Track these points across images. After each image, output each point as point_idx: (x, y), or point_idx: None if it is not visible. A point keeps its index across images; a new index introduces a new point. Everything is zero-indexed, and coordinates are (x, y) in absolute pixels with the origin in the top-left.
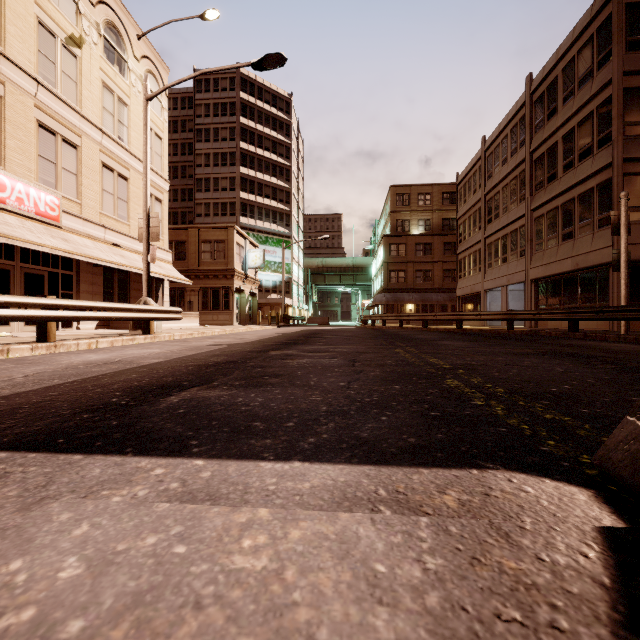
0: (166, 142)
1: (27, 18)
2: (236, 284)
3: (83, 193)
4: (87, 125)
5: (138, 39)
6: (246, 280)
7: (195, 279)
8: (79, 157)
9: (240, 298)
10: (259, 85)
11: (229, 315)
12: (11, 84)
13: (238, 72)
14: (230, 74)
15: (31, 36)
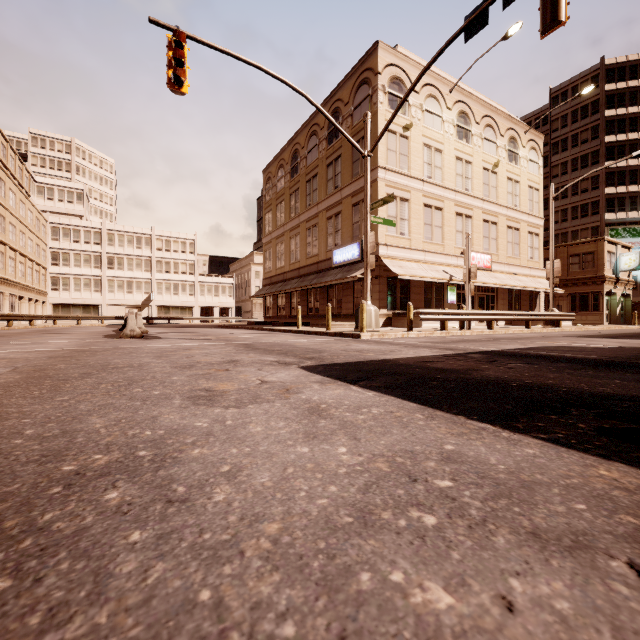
0: (541, 190)
1: (479, 171)
2: (606, 288)
3: (498, 248)
4: (500, 208)
5: (525, 134)
6: (617, 283)
7: (563, 287)
8: (497, 229)
9: (610, 300)
10: (631, 64)
11: (598, 316)
12: (474, 208)
13: (602, 67)
14: (591, 74)
15: (480, 179)
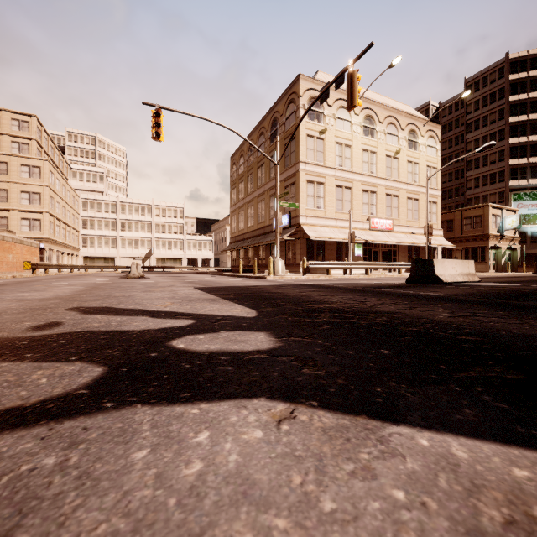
0: (439, 168)
1: (383, 158)
2: (491, 244)
3: (400, 214)
4: (401, 184)
5: (423, 126)
6: (502, 239)
7: (459, 243)
8: (398, 200)
9: (496, 253)
10: (532, 57)
11: (484, 265)
12: (378, 185)
13: (507, 60)
14: (498, 66)
15: (384, 163)
